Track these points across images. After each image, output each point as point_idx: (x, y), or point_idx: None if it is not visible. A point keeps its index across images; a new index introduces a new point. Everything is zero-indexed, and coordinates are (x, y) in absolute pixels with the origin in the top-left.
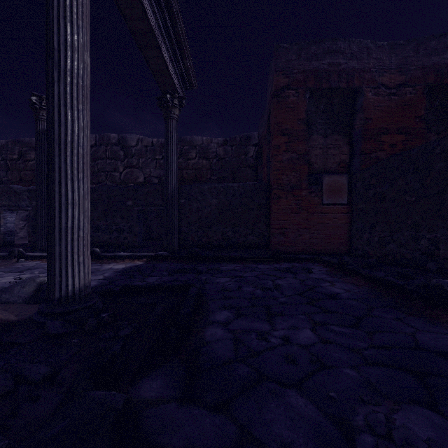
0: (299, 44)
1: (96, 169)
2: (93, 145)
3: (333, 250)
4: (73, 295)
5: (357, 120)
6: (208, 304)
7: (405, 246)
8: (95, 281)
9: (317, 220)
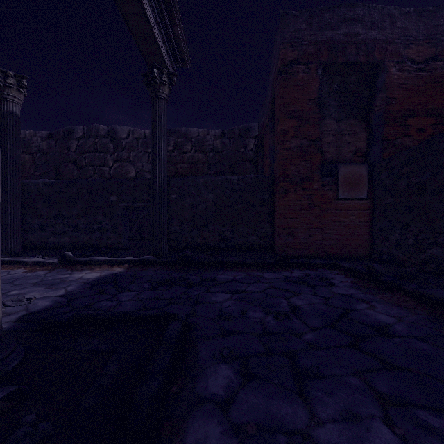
0: (310, 11)
1: (83, 163)
2: (80, 137)
3: (350, 253)
4: None
5: (377, 101)
6: (198, 348)
7: None
8: (49, 300)
9: (331, 217)
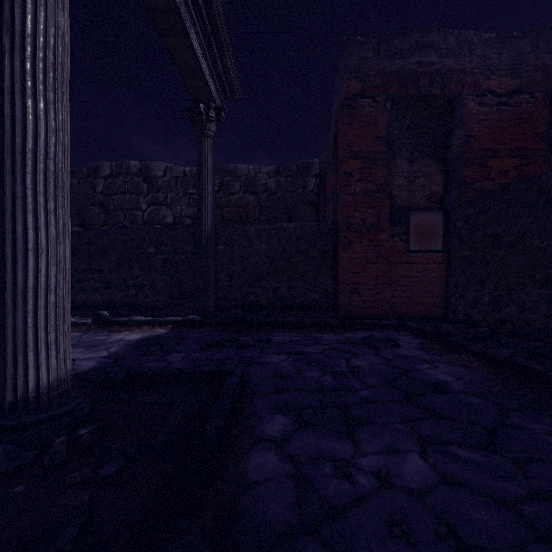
0: (378, 37)
1: (111, 207)
2: (108, 175)
3: (423, 313)
4: (36, 395)
5: (454, 139)
6: (254, 402)
7: (532, 309)
8: (94, 361)
9: (401, 272)
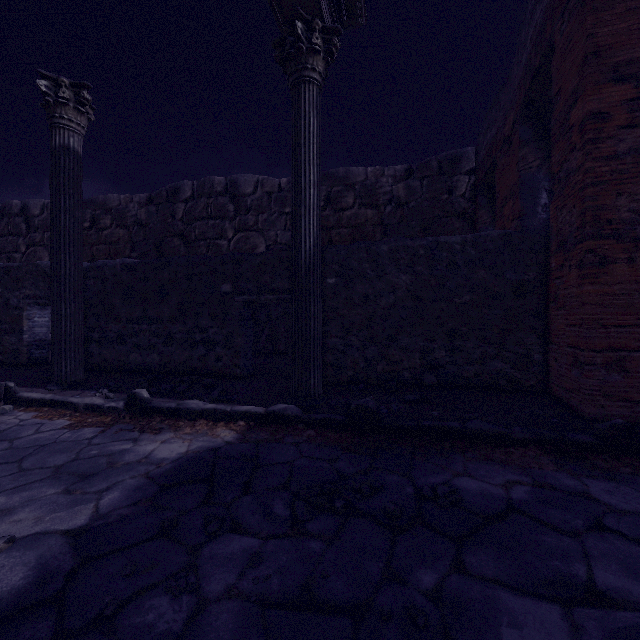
0: None
1: (193, 237)
2: (189, 198)
3: None
4: None
5: None
6: None
7: None
8: (31, 559)
9: None
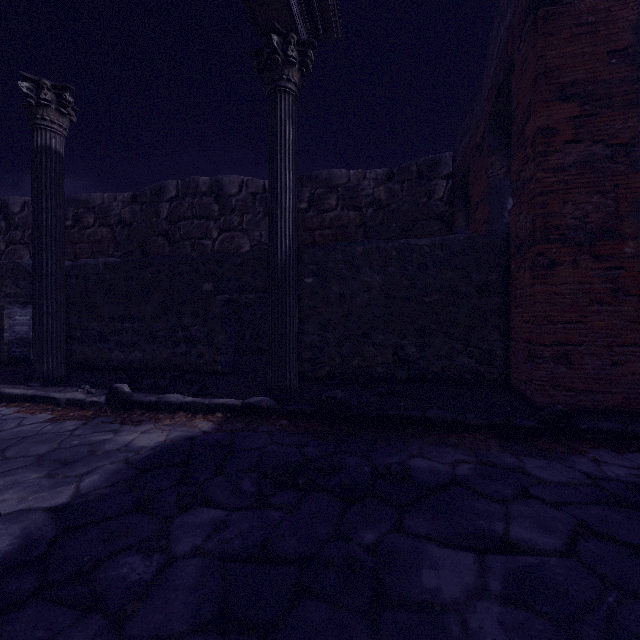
0: None
1: (177, 236)
2: (173, 197)
3: None
4: None
5: None
6: None
7: None
8: (16, 530)
9: None
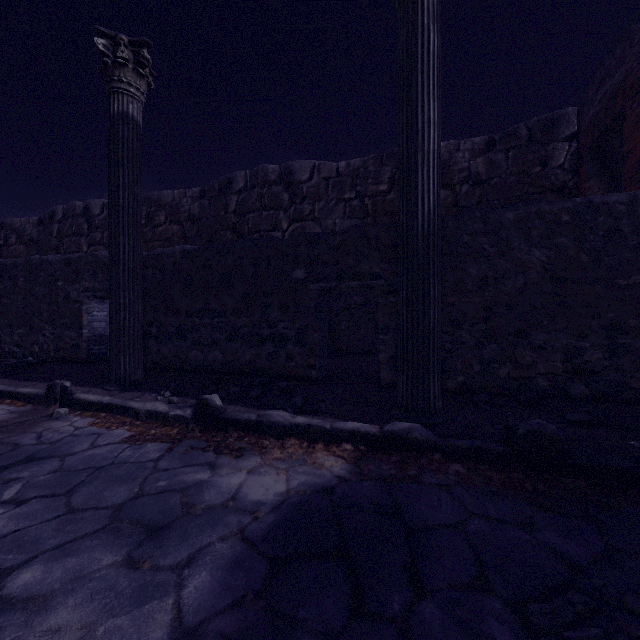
0: None
1: (246, 229)
2: (242, 189)
3: None
4: None
5: None
6: None
7: None
8: None
9: None
